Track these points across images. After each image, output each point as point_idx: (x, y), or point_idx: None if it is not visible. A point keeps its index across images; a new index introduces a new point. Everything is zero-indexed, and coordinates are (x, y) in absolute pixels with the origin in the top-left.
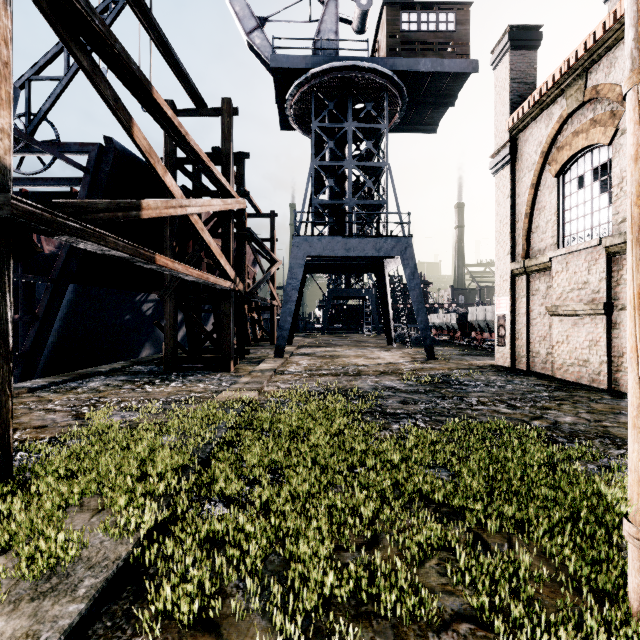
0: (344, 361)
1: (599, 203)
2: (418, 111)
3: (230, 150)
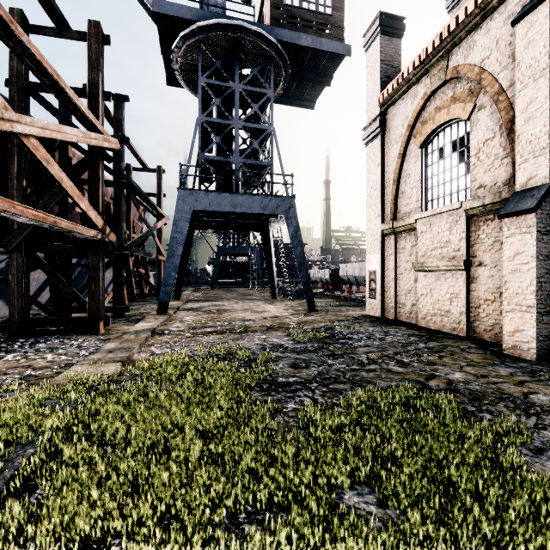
0: (231, 316)
1: (457, 172)
2: (299, 86)
3: (99, 81)
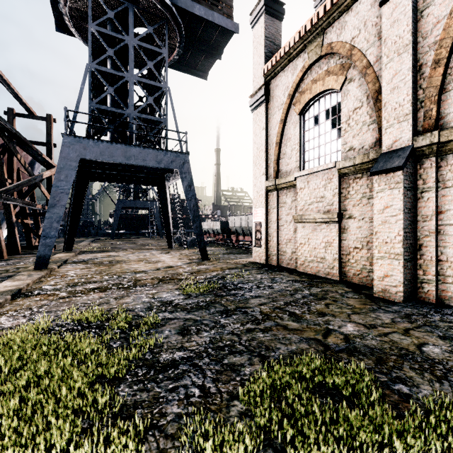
0: (123, 268)
1: (330, 136)
2: (193, 56)
3: None
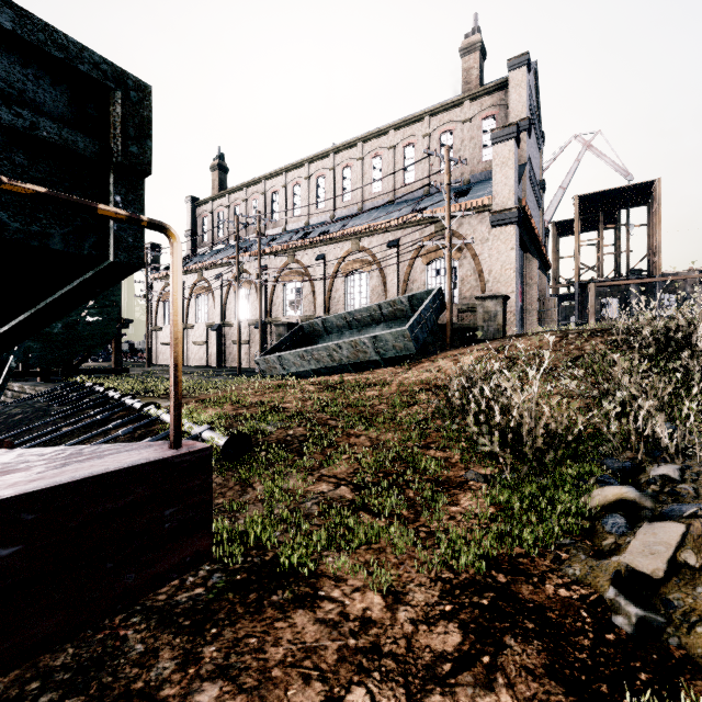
0: None
1: None
2: None
3: None
